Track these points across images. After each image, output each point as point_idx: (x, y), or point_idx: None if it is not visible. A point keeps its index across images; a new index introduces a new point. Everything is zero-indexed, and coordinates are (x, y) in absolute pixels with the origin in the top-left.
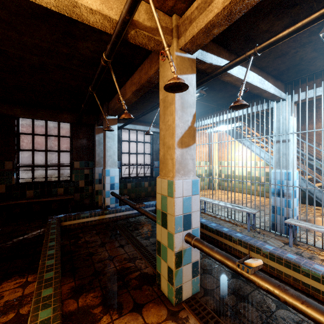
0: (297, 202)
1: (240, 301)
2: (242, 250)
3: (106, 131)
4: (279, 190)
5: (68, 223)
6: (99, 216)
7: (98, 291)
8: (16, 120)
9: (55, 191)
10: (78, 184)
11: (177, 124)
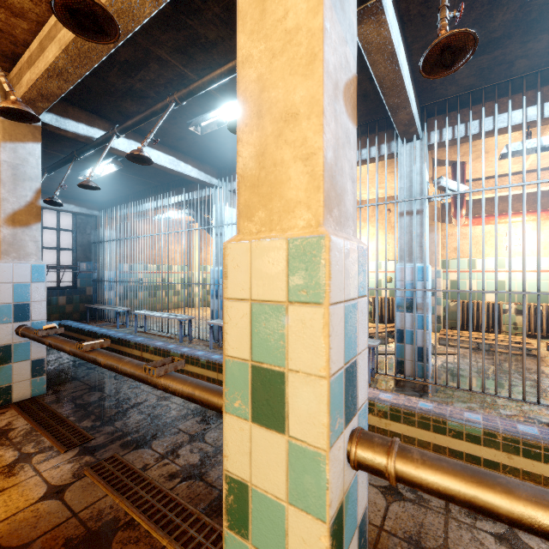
0: None
1: (91, 391)
2: (137, 354)
3: None
4: (216, 291)
5: None
6: None
7: None
8: None
9: None
10: None
11: (5, 199)
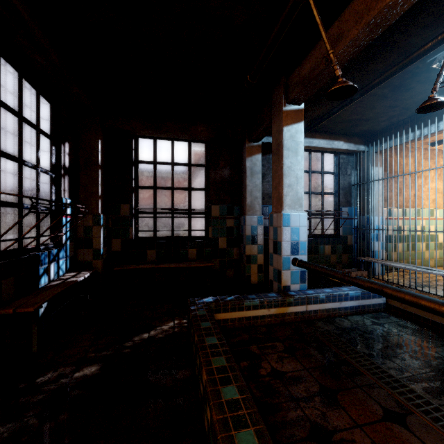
0: None
1: None
2: None
3: (282, 135)
4: None
5: (221, 316)
6: (276, 309)
7: None
8: (134, 141)
9: (184, 252)
10: (217, 244)
11: None
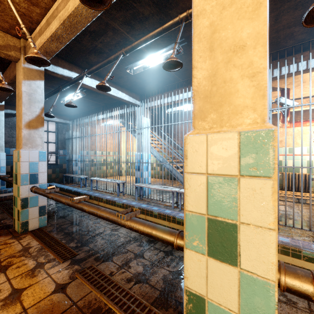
0: (149, 174)
1: (72, 225)
2: (96, 203)
3: None
4: (138, 166)
5: None
6: None
7: None
8: None
9: None
10: None
11: (24, 113)
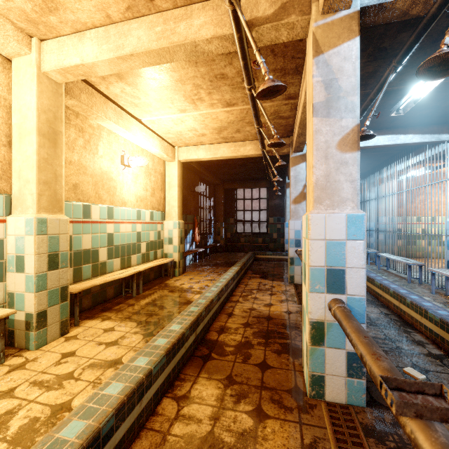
0: None
1: None
2: None
3: (285, 193)
4: None
5: (259, 256)
6: (279, 256)
7: (261, 275)
8: (235, 191)
9: (257, 239)
10: (272, 236)
11: (292, 192)
